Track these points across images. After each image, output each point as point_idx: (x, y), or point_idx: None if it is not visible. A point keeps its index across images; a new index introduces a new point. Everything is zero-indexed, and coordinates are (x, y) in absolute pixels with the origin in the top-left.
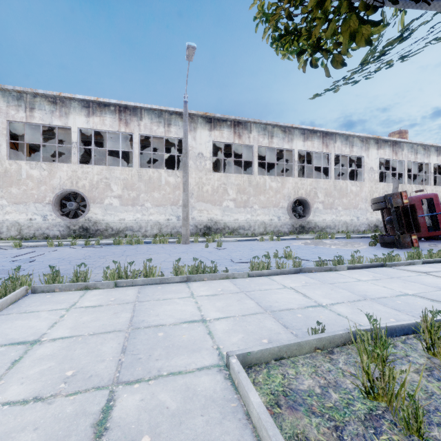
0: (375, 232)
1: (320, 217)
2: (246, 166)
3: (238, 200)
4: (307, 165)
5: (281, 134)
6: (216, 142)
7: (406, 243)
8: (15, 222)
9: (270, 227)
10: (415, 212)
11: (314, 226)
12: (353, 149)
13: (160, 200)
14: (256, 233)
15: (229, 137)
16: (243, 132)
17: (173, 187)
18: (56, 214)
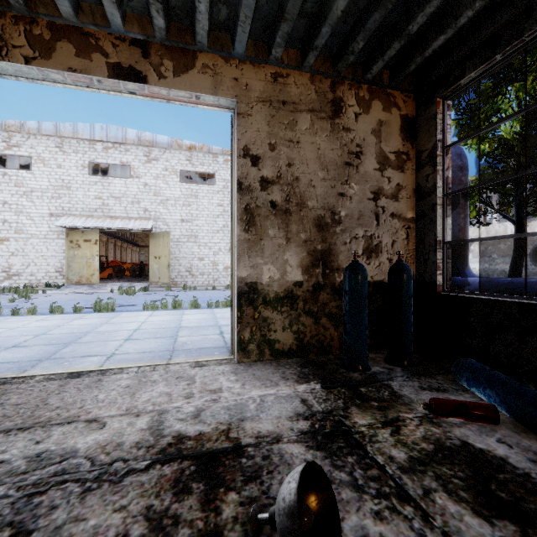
0: None
1: None
2: None
3: None
4: None
5: None
6: None
7: None
8: (502, 271)
9: None
10: None
11: None
12: None
13: None
14: None
15: None
16: None
17: None
18: (533, 264)
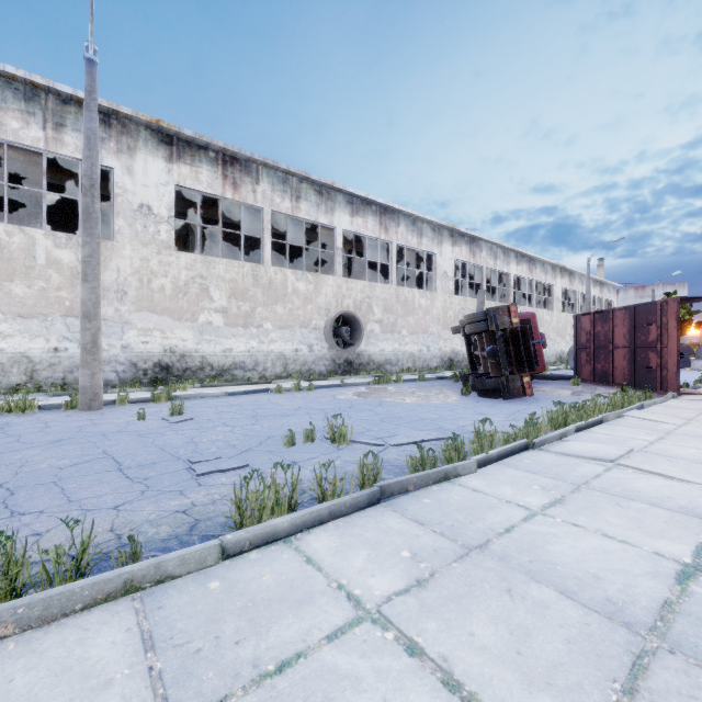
0: (451, 369)
1: (377, 346)
2: (251, 254)
3: (231, 311)
4: (357, 257)
5: (314, 196)
6: (189, 197)
7: (515, 389)
8: None
9: (295, 364)
10: (528, 339)
11: (368, 361)
12: (422, 241)
13: (33, 304)
14: (269, 375)
15: (212, 183)
16: (243, 179)
17: (72, 275)
18: None
